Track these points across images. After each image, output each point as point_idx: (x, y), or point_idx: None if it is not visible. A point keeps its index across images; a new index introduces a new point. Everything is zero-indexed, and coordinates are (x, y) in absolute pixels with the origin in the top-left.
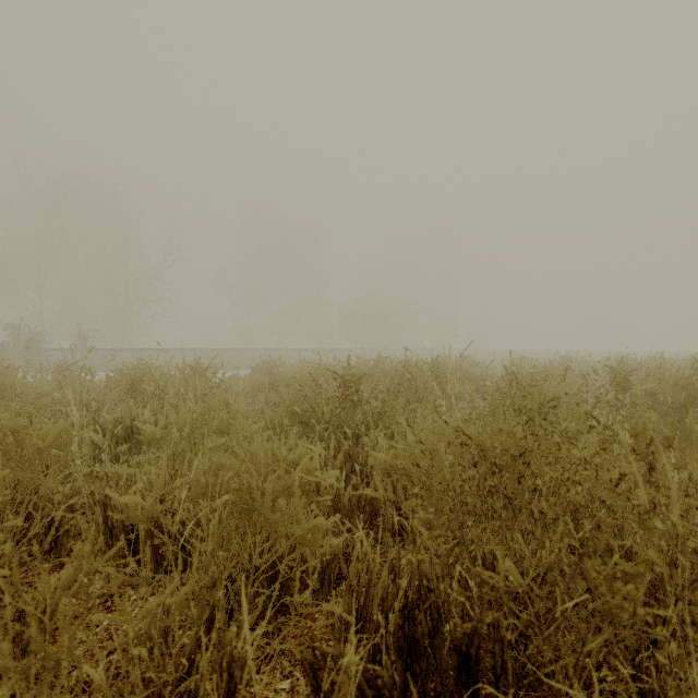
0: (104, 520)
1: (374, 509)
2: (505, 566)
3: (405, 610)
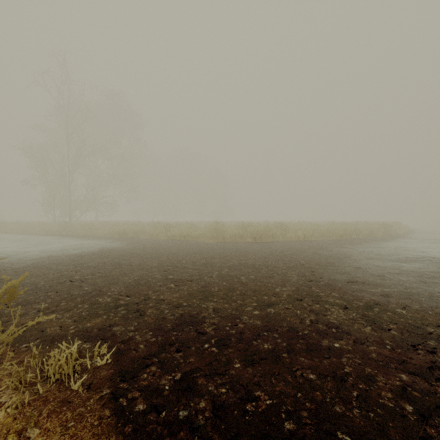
0: None
1: None
2: None
3: None
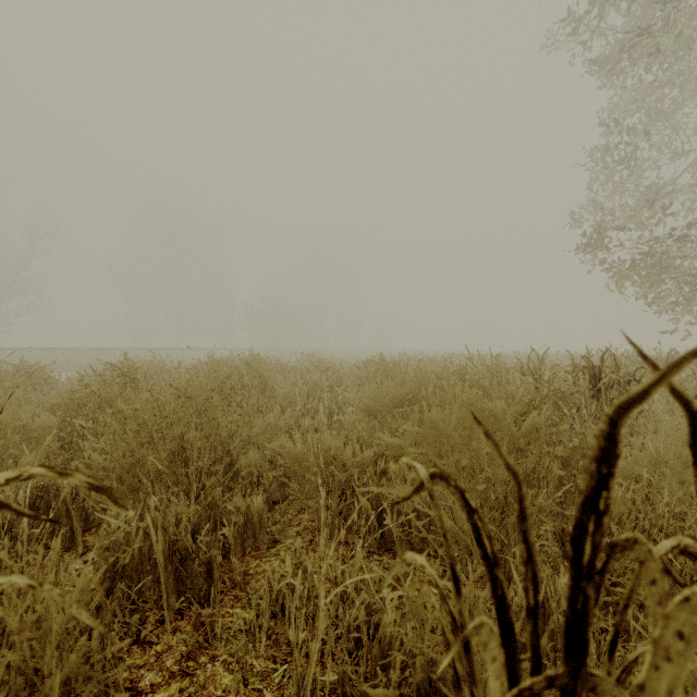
0: None
1: None
2: (97, 458)
3: (45, 489)
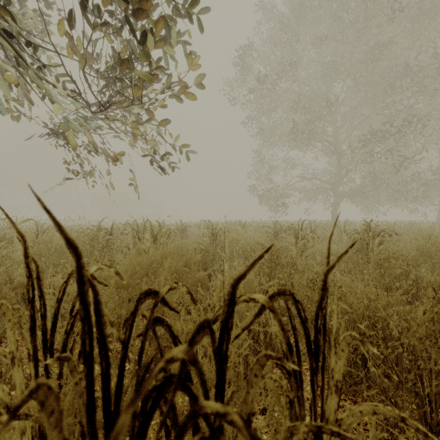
0: None
1: None
2: None
3: None
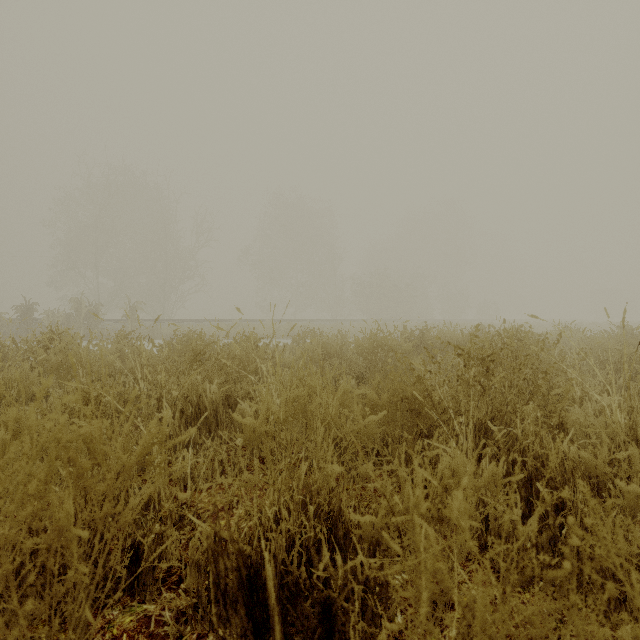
0: (215, 580)
1: (581, 558)
2: None
3: None
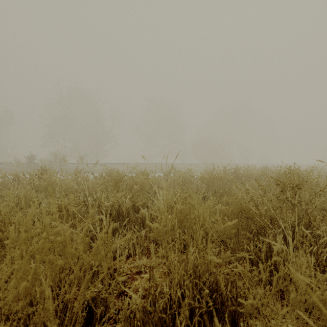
0: None
1: None
2: None
3: None
